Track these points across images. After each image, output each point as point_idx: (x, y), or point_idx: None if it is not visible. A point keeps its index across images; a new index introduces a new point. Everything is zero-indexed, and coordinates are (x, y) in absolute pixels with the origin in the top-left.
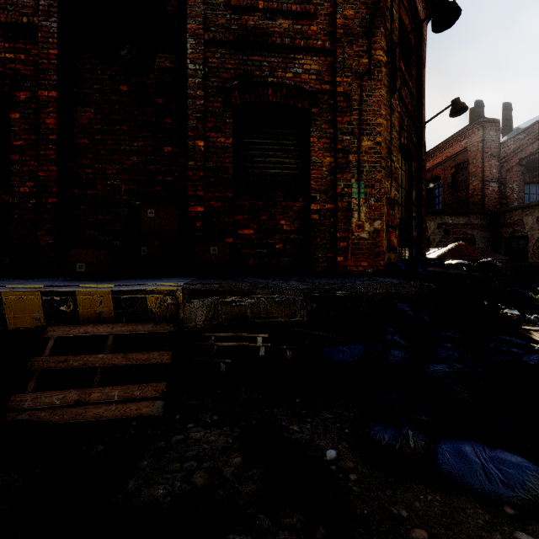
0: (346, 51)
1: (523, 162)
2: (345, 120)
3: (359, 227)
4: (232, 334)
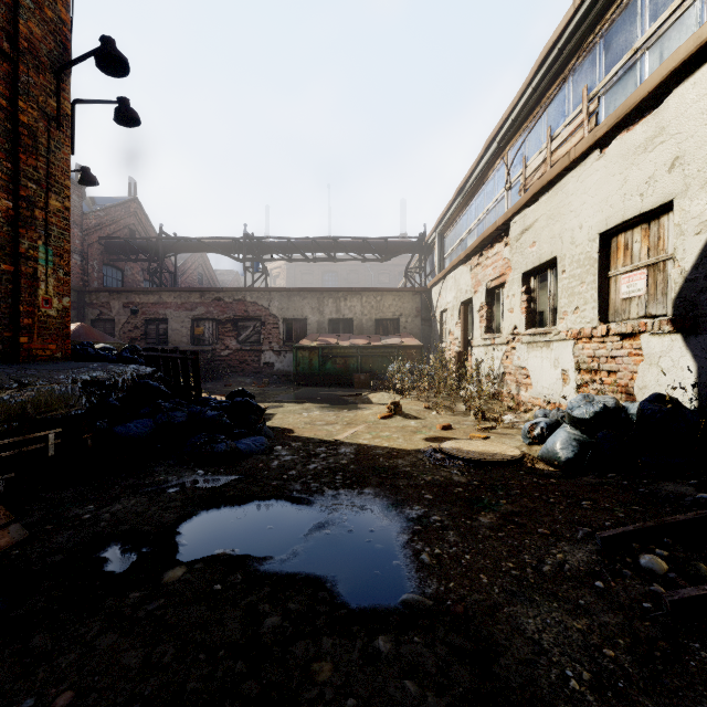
0: (32, 75)
1: (103, 241)
2: (31, 162)
3: (47, 302)
4: (13, 439)
